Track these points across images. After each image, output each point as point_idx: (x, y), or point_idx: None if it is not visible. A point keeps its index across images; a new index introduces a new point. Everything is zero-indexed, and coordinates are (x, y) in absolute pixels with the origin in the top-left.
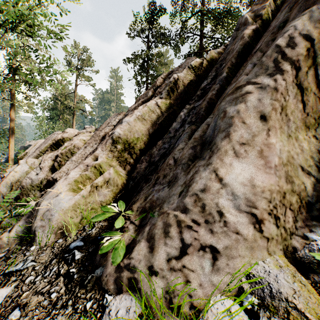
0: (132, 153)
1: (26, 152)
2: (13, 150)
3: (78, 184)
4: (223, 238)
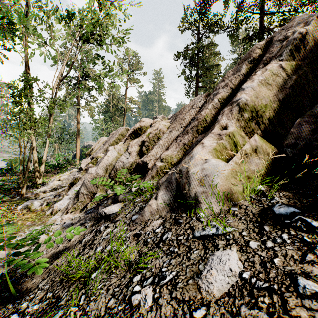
0: (259, 122)
1: (92, 148)
2: (79, 148)
3: (217, 153)
4: None
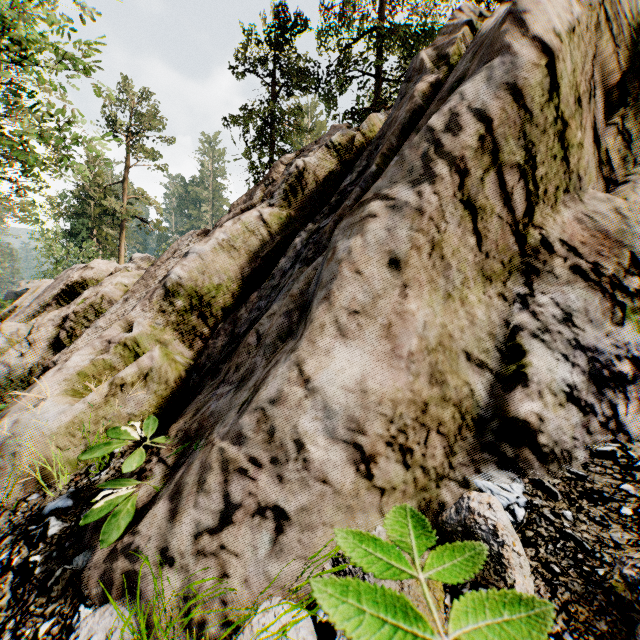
0: (206, 315)
1: (15, 305)
2: None
3: (87, 379)
4: (298, 492)
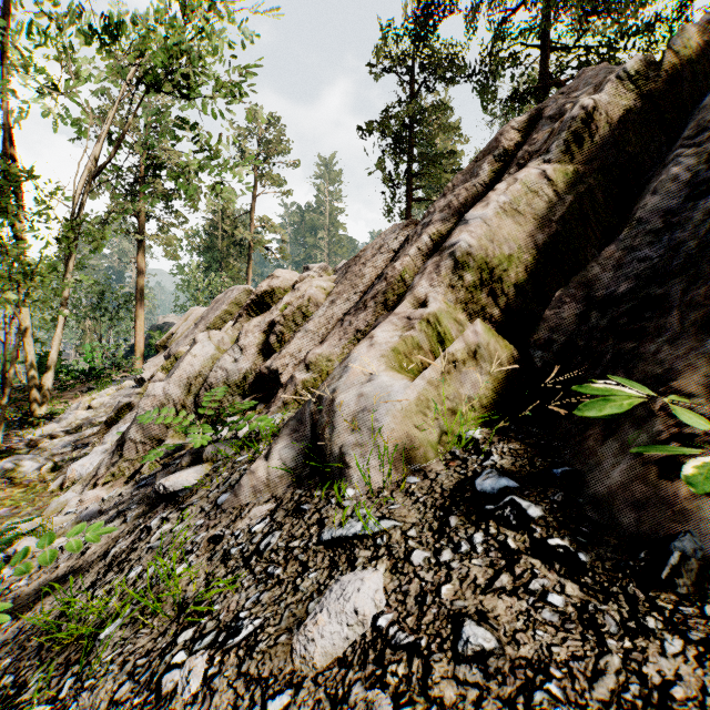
0: (497, 293)
1: (170, 332)
2: (142, 331)
3: (400, 358)
4: None
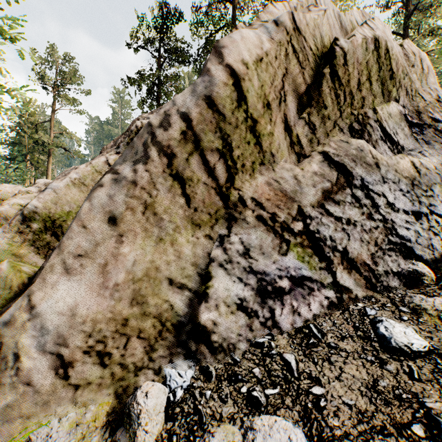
0: (58, 234)
1: None
2: None
3: None
4: (9, 393)
